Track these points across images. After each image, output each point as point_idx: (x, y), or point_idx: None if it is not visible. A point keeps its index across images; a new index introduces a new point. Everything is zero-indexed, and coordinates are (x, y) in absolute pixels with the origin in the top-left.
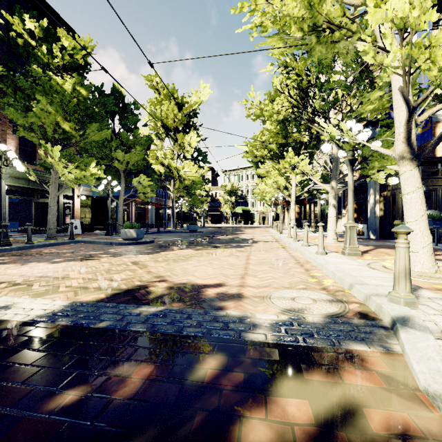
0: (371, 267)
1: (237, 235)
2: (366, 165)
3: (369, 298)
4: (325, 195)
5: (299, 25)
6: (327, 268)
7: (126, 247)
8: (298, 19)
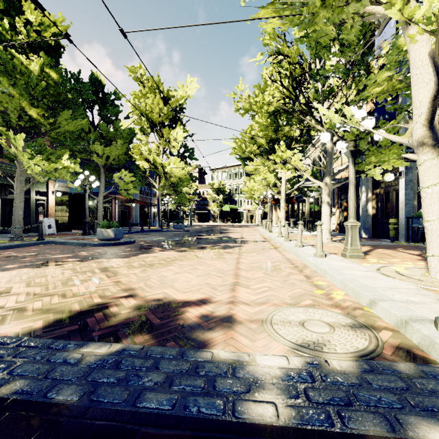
0: (384, 274)
1: (225, 234)
2: (360, 160)
3: (406, 324)
4: (314, 193)
5: None
6: (332, 276)
7: (101, 249)
8: None
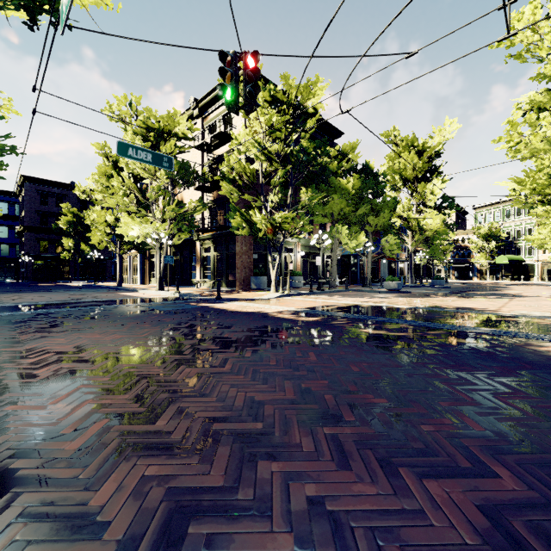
0: None
1: (498, 291)
2: None
3: None
4: None
5: (545, 152)
6: None
7: (394, 294)
8: (544, 150)
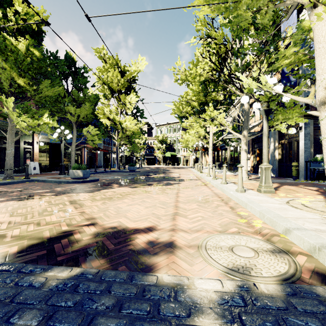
0: (293, 206)
1: (167, 174)
2: (270, 118)
3: (318, 250)
4: (234, 143)
5: None
6: (252, 208)
7: (72, 185)
8: None
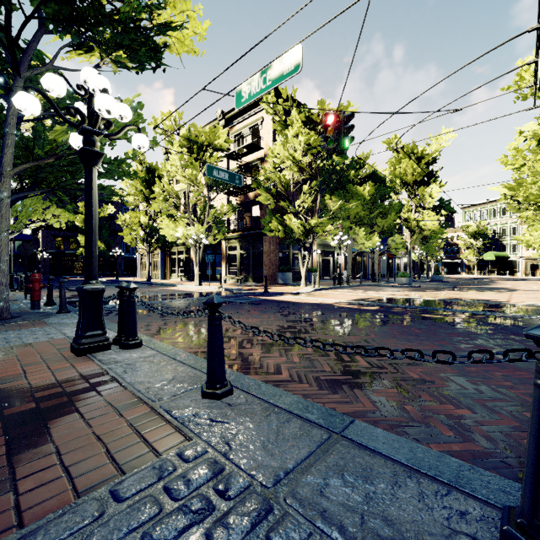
0: None
1: (494, 285)
2: None
3: None
4: None
5: None
6: None
7: (408, 289)
8: None
